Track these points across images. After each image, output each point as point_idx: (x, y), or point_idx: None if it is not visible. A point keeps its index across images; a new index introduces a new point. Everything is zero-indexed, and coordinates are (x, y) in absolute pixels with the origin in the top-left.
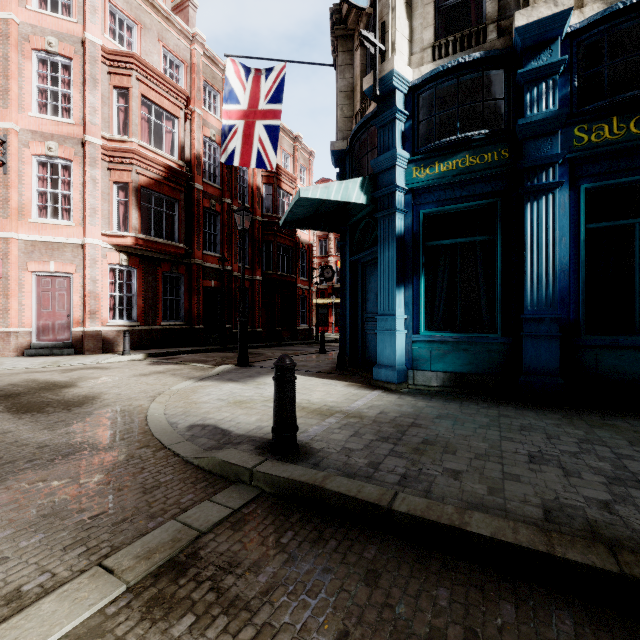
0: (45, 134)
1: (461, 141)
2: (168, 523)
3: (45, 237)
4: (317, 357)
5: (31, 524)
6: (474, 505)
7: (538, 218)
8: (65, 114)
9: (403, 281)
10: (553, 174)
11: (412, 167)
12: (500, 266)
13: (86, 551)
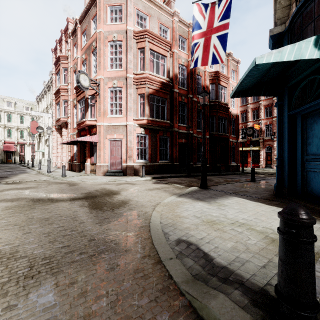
0: (112, 78)
1: None
2: None
3: (112, 123)
4: (251, 185)
5: None
6: None
7: None
8: (120, 67)
9: None
10: None
11: None
12: None
13: None
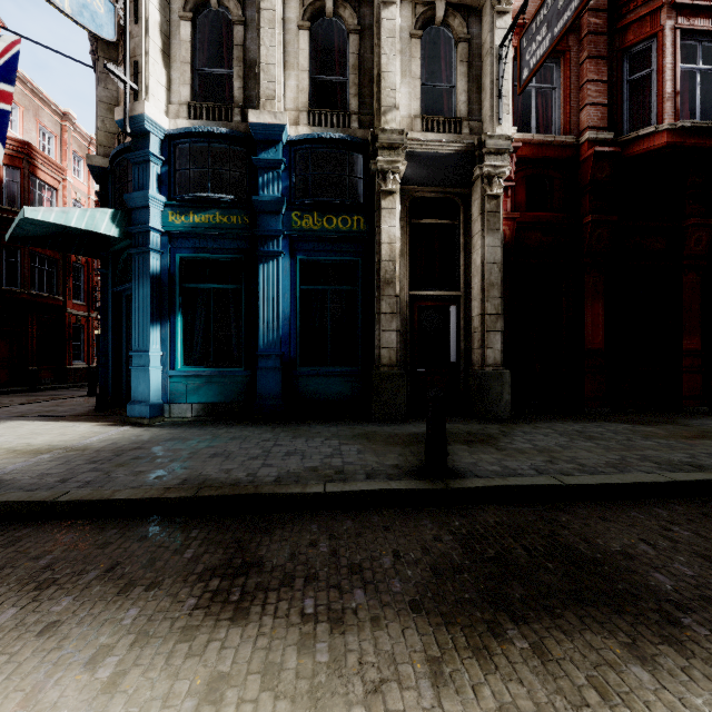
0: None
1: (212, 199)
2: None
3: None
4: (79, 401)
5: None
6: (133, 487)
7: (268, 277)
8: None
9: (160, 319)
10: (278, 245)
11: (169, 211)
12: (244, 312)
13: None
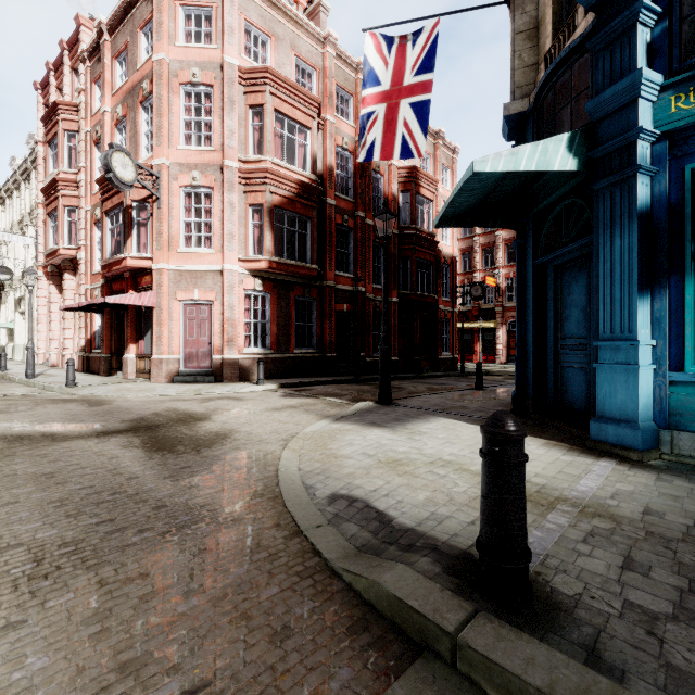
0: (190, 165)
1: None
2: None
3: (190, 266)
4: (475, 395)
5: (100, 687)
6: None
7: None
8: (207, 143)
9: (649, 285)
10: None
11: (668, 96)
12: None
13: None
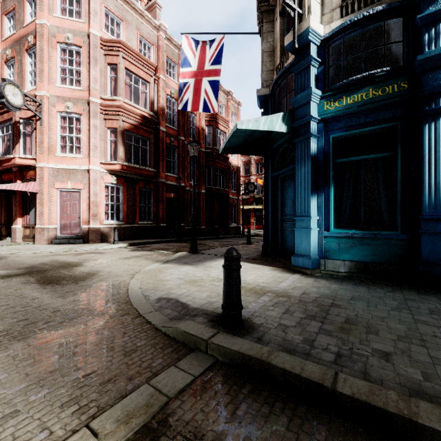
0: (65, 98)
1: (365, 78)
2: (143, 387)
3: (65, 166)
4: (245, 247)
5: (40, 379)
6: (415, 391)
7: (435, 136)
8: (77, 84)
9: (316, 190)
10: None
11: (323, 102)
12: (400, 176)
13: (78, 410)
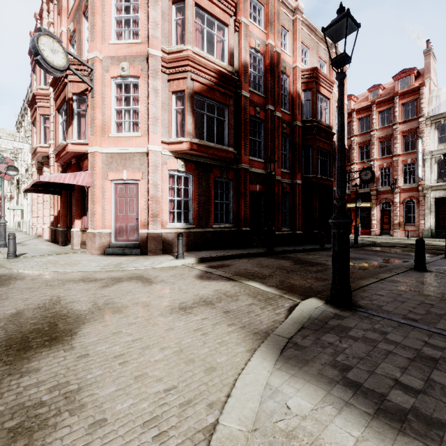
0: (120, 57)
1: None
2: None
3: (120, 149)
4: (443, 284)
5: None
6: None
7: None
8: (135, 38)
9: None
10: None
11: None
12: None
13: None
